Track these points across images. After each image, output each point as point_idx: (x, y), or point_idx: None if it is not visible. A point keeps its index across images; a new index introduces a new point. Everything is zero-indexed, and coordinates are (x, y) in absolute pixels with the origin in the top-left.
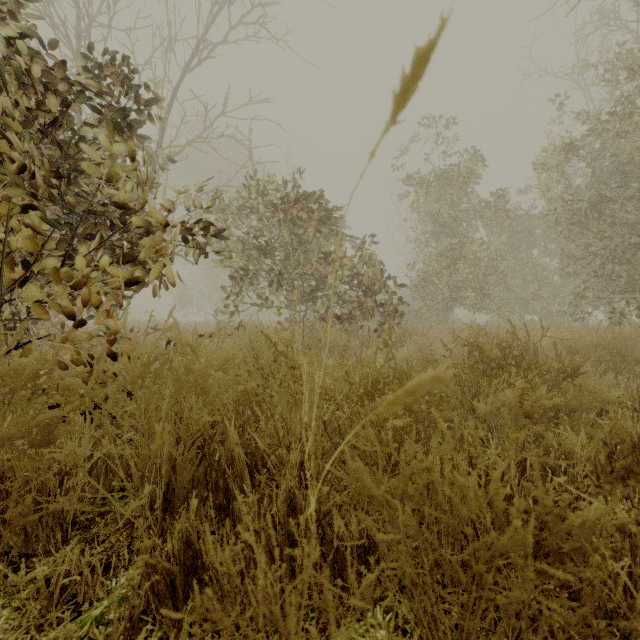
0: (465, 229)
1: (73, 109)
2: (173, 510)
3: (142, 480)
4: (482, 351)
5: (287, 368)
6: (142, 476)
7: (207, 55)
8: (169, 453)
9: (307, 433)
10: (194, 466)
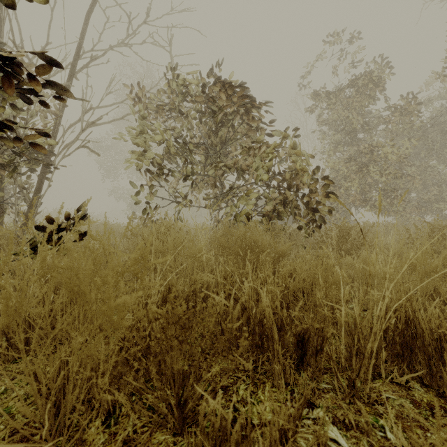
0: (372, 137)
1: None
2: None
3: None
4: None
5: None
6: None
7: None
8: None
9: None
10: None
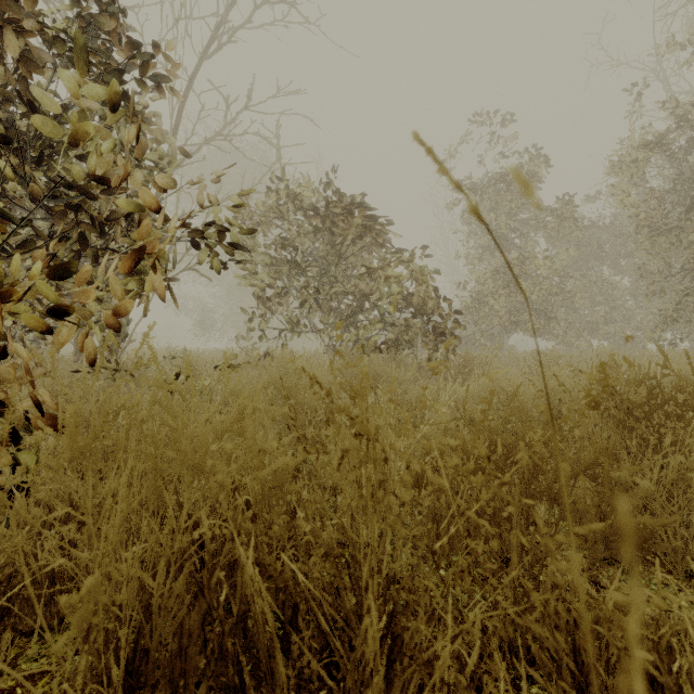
0: (525, 242)
1: (35, 55)
2: (145, 689)
3: (87, 639)
4: (617, 392)
5: (353, 438)
6: (88, 631)
7: (228, 39)
8: (141, 581)
9: (393, 566)
10: (183, 608)
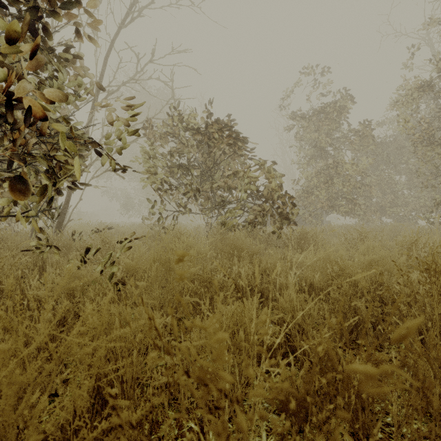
0: (338, 153)
1: None
2: None
3: None
4: None
5: None
6: None
7: (138, 14)
8: None
9: None
10: None
